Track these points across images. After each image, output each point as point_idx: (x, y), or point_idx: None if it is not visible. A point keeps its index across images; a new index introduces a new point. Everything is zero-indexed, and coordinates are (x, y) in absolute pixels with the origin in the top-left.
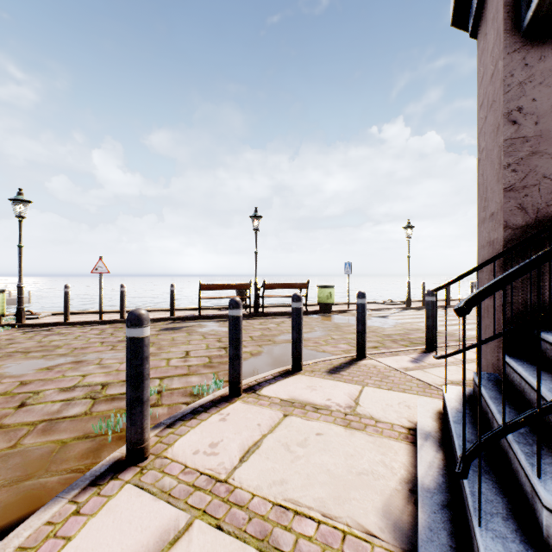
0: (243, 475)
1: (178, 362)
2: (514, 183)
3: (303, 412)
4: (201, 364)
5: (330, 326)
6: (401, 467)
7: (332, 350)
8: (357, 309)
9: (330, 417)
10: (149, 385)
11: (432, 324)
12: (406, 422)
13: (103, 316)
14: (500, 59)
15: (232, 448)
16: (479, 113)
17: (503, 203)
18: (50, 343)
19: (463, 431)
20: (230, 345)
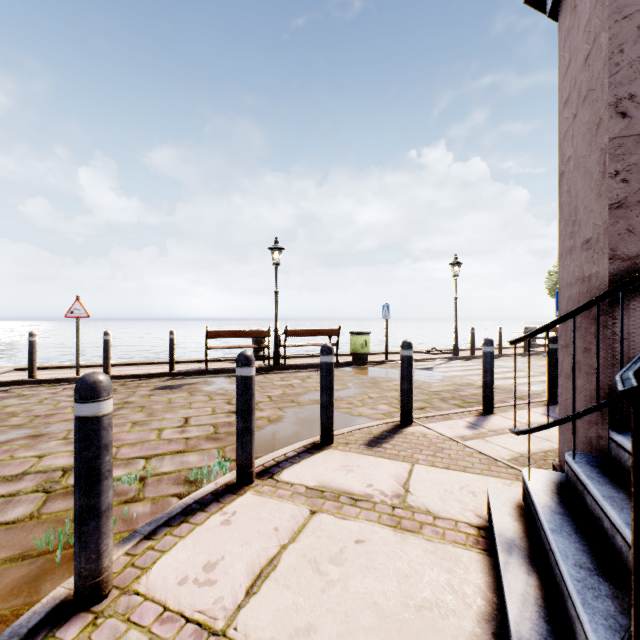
0: (251, 620)
1: (172, 434)
2: (624, 197)
3: (336, 506)
4: (203, 436)
5: (366, 381)
6: (476, 592)
7: (370, 413)
8: (402, 362)
9: (373, 512)
10: (111, 487)
11: (491, 380)
12: (473, 517)
13: (81, 372)
14: (604, 31)
15: (236, 570)
16: (563, 112)
17: (609, 225)
18: (3, 410)
19: (635, 609)
20: (238, 415)
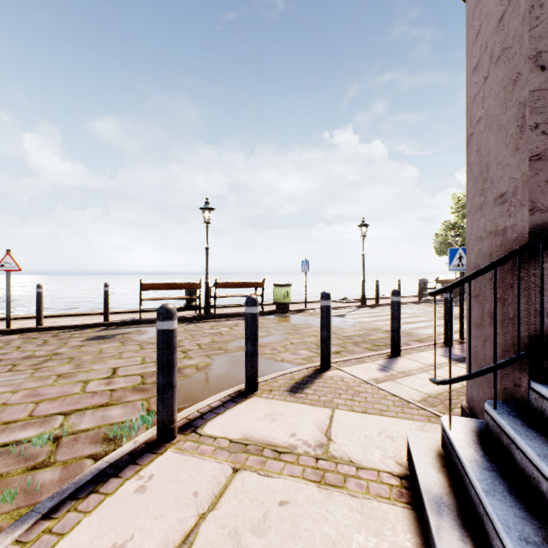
0: None
1: (98, 386)
2: (544, 149)
3: (260, 462)
4: (129, 387)
5: (288, 328)
6: None
7: (292, 358)
8: (321, 312)
9: (297, 466)
10: None
11: (398, 326)
12: (394, 465)
13: (13, 324)
14: None
15: None
16: (472, 78)
17: (529, 177)
18: None
19: None
20: (159, 370)
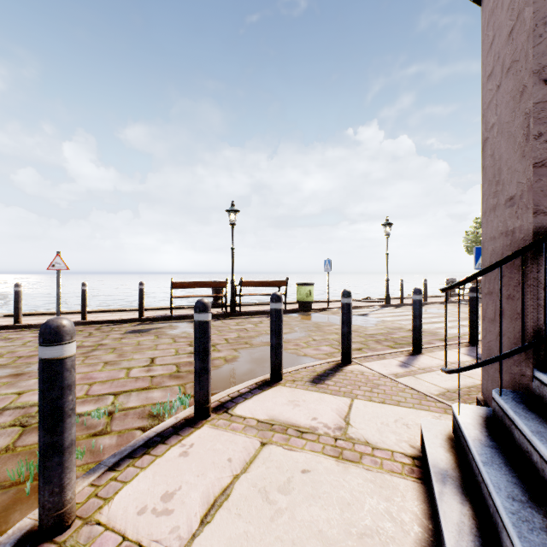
0: None
1: (139, 372)
2: (546, 157)
3: (284, 438)
4: (167, 374)
5: (311, 326)
6: (413, 520)
7: (314, 353)
8: (342, 309)
9: (318, 443)
10: (74, 424)
11: (419, 324)
12: (408, 447)
13: None
14: (528, 5)
15: (192, 500)
16: (487, 85)
17: (533, 182)
18: None
19: None
20: (196, 356)
